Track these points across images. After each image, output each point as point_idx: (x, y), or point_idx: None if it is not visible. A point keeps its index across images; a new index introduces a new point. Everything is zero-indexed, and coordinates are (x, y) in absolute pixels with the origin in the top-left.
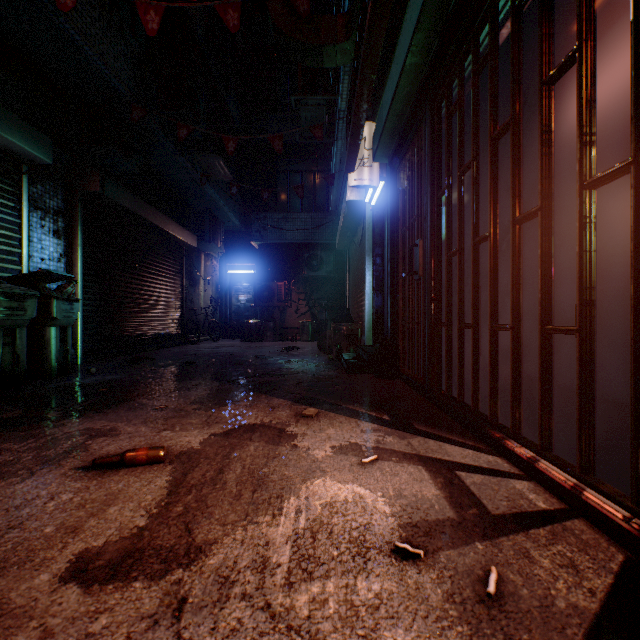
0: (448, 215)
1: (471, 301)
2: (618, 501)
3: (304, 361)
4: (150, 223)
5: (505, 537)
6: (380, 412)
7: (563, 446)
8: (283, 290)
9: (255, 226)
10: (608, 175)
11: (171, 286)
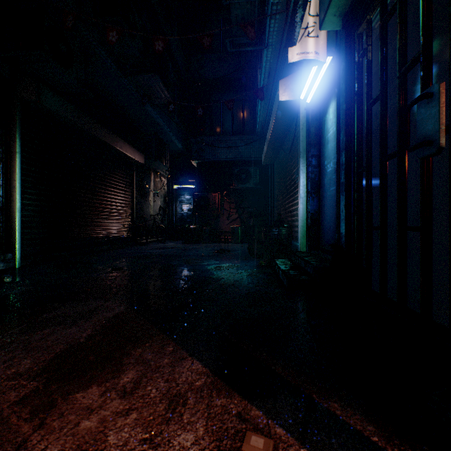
0: None
1: None
2: None
3: (235, 267)
4: (97, 138)
5: None
6: None
7: None
8: (217, 200)
9: (194, 148)
10: None
11: (122, 196)
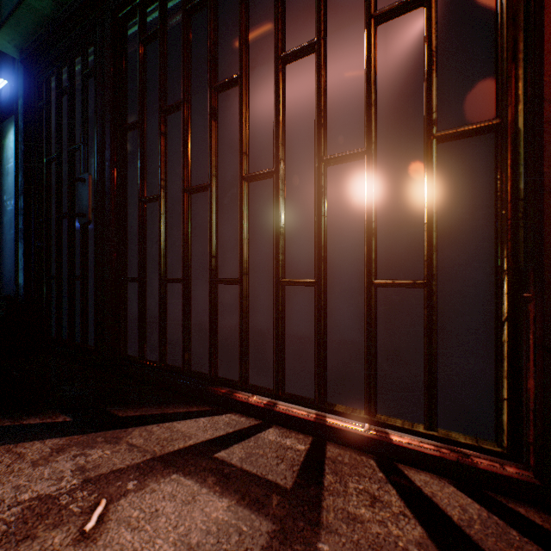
0: (142, 154)
1: (182, 253)
2: (354, 416)
3: None
4: None
5: (324, 510)
6: (48, 413)
7: (270, 381)
8: None
9: None
10: (346, 157)
11: None
